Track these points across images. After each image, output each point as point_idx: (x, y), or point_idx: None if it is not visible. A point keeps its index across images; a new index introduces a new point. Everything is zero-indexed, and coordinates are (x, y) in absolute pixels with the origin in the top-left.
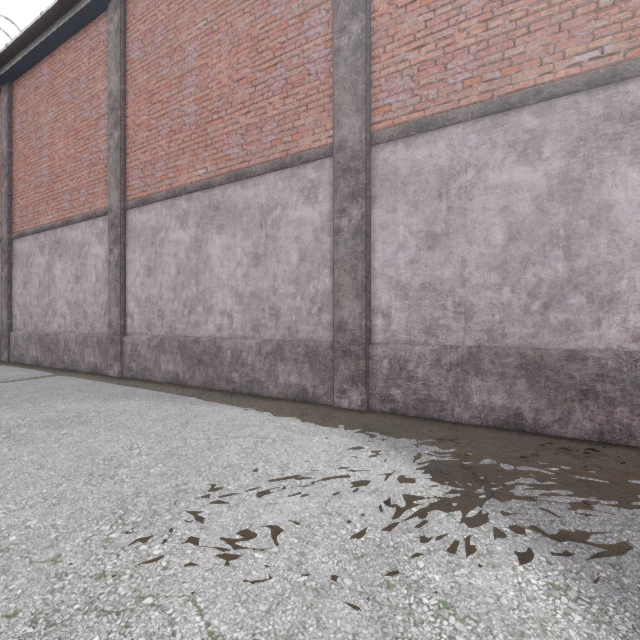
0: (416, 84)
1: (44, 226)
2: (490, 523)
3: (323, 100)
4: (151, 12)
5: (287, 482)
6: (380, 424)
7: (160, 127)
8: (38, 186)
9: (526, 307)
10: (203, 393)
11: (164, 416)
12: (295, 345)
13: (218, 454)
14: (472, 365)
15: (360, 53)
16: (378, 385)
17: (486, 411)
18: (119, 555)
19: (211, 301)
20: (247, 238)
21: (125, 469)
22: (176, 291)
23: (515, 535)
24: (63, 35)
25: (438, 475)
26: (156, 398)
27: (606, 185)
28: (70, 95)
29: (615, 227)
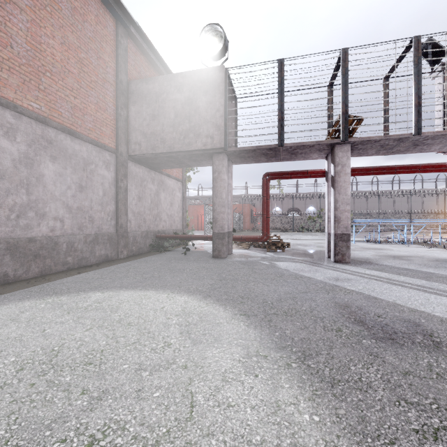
0: None
1: None
2: (71, 295)
3: None
4: None
5: None
6: None
7: None
8: None
9: (9, 216)
10: None
11: None
12: None
13: None
14: None
15: None
16: None
17: None
18: (2, 372)
19: None
20: None
21: None
22: None
23: (80, 293)
24: None
25: (27, 300)
26: None
27: (42, 166)
28: None
29: (45, 185)
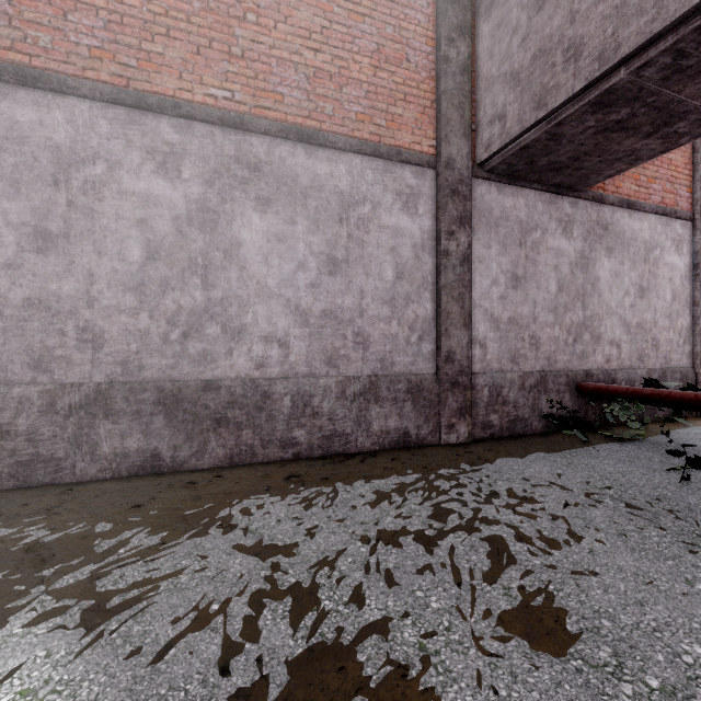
0: (17, 12)
1: None
2: None
3: None
4: None
5: None
6: None
7: None
8: None
9: (166, 336)
10: None
11: None
12: None
13: None
14: (101, 406)
15: None
16: None
17: (119, 459)
18: None
19: None
20: None
21: None
22: None
23: (27, 634)
24: None
25: None
26: None
27: (237, 223)
28: None
29: (244, 264)
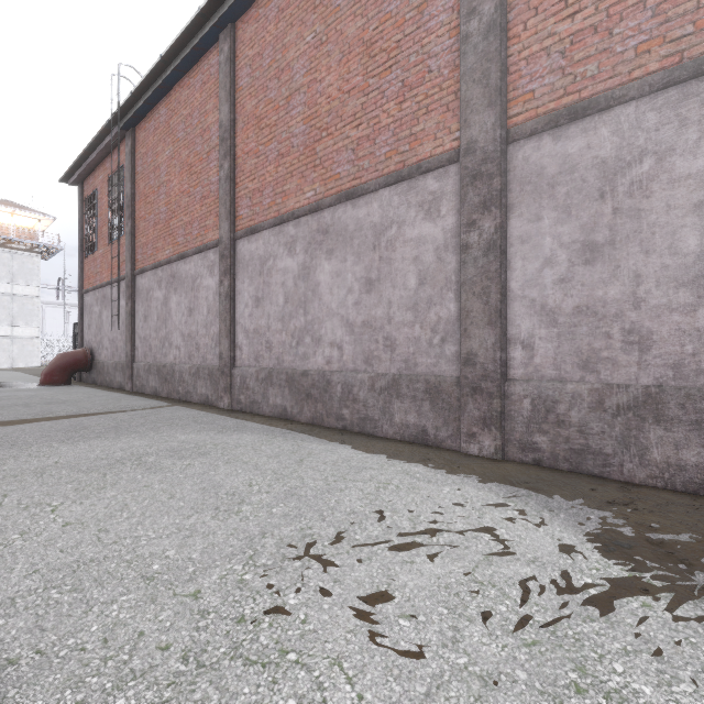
0: (568, 61)
1: (162, 261)
2: None
3: (446, 98)
4: (259, 35)
5: (421, 538)
6: (522, 477)
7: (268, 152)
8: (156, 223)
9: None
10: (312, 430)
11: (277, 452)
12: (413, 380)
13: (339, 498)
14: (650, 410)
15: (493, 36)
16: (517, 430)
17: (672, 470)
18: (255, 599)
19: (320, 332)
20: (358, 262)
21: (248, 506)
22: (284, 322)
23: None
24: (178, 74)
25: (616, 549)
26: (267, 433)
27: None
28: (184, 132)
29: None
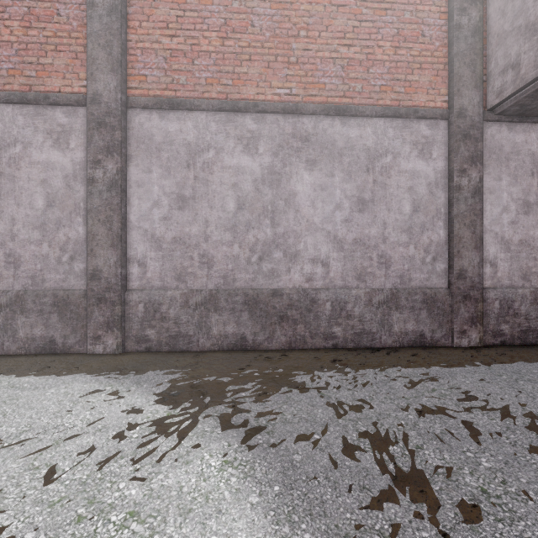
0: (169, 66)
1: None
2: (197, 428)
3: (76, 47)
4: None
5: None
6: (132, 363)
7: None
8: None
9: (249, 259)
10: None
11: None
12: (40, 295)
13: None
14: (212, 304)
15: (116, 17)
16: (134, 328)
17: (222, 339)
18: None
19: None
20: None
21: None
22: None
23: (213, 432)
24: None
25: (169, 399)
26: None
27: (293, 180)
28: None
29: (298, 208)
